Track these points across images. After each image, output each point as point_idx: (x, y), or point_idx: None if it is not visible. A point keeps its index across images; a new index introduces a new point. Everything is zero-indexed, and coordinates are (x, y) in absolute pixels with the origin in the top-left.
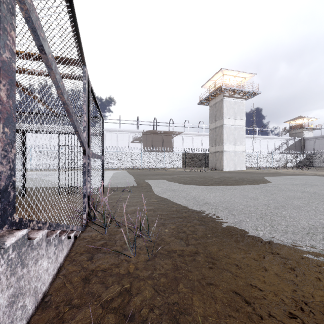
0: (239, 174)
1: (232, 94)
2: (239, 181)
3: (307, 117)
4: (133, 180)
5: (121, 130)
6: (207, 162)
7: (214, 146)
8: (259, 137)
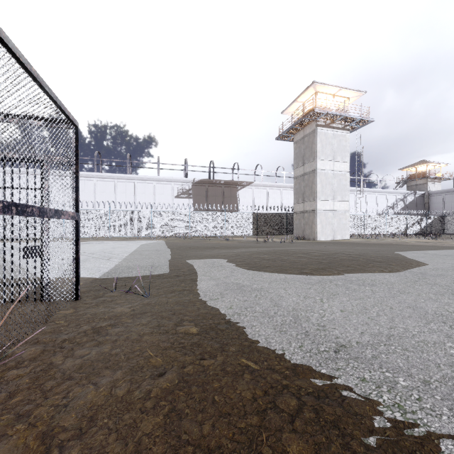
0: (344, 246)
1: (330, 123)
2: (363, 262)
3: (433, 161)
4: (167, 259)
5: (160, 179)
6: (291, 227)
7: (302, 202)
8: (365, 190)
